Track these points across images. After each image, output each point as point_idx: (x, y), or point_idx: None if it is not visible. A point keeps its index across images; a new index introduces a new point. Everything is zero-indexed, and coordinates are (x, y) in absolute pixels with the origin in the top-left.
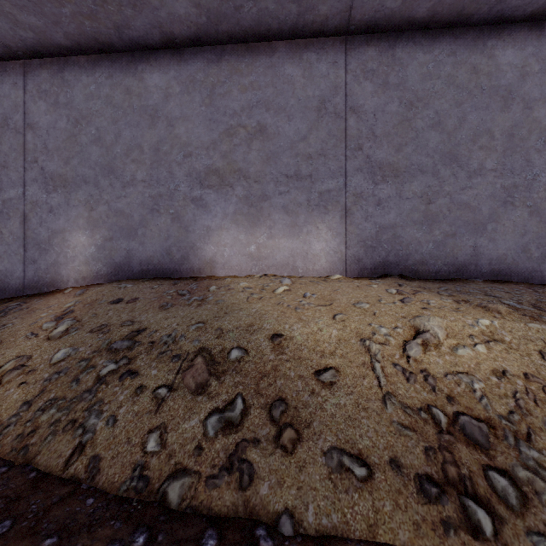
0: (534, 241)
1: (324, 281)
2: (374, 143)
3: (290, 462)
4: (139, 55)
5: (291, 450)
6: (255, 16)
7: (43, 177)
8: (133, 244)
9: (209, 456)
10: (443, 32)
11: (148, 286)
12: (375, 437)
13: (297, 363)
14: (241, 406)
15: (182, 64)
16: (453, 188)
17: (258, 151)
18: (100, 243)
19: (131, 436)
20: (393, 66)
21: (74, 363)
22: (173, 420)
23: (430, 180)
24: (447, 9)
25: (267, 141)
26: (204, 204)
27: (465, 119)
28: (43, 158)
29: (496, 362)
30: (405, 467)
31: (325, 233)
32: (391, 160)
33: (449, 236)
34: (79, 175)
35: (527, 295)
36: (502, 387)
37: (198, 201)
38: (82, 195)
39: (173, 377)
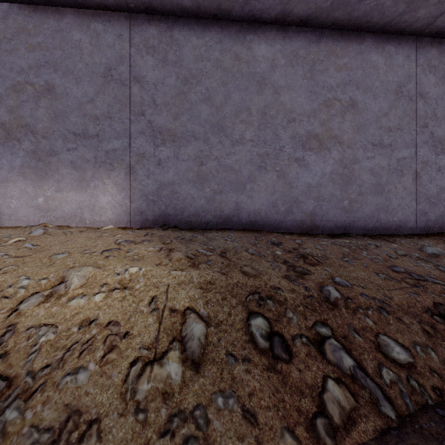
0: (281, 198)
1: (81, 231)
2: (156, 111)
3: None
4: None
5: None
6: None
7: None
8: None
9: None
10: (212, 23)
11: None
12: None
13: None
14: None
15: None
16: (220, 153)
17: (47, 109)
18: None
19: None
20: (172, 45)
21: None
22: None
23: (202, 145)
24: (207, 2)
25: (55, 100)
26: None
27: (230, 97)
28: None
29: (98, 310)
30: None
31: (111, 188)
32: (169, 126)
33: (217, 193)
34: None
35: (238, 243)
36: (71, 338)
37: None
38: None
39: None
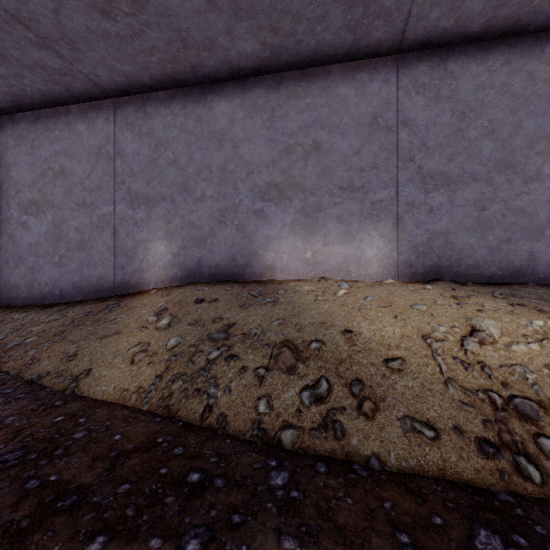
0: None
1: (379, 285)
2: (426, 154)
3: (372, 424)
4: (208, 87)
5: (371, 416)
6: (313, 47)
7: (130, 196)
8: (203, 252)
9: (308, 417)
10: (497, 43)
11: (222, 288)
12: (440, 410)
13: (368, 353)
14: (326, 384)
15: (246, 92)
16: (508, 194)
17: (314, 166)
18: (175, 251)
19: (245, 401)
20: (445, 79)
21: (185, 349)
22: (275, 391)
23: (483, 187)
24: (501, 22)
25: (322, 156)
26: (265, 215)
27: (520, 126)
28: (130, 180)
29: (549, 357)
30: (466, 432)
31: (377, 240)
32: (443, 170)
33: (503, 242)
34: (159, 193)
35: None
36: None
37: (259, 213)
38: (161, 211)
39: (267, 361)
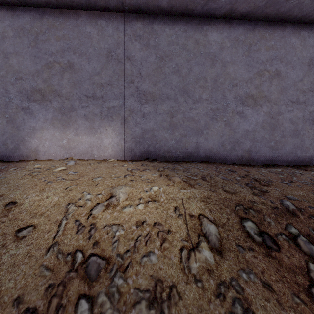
0: (227, 140)
1: (98, 163)
2: (141, 80)
3: None
4: None
5: None
6: None
7: None
8: None
9: None
10: (180, 18)
11: None
12: (20, 279)
13: (9, 223)
14: None
15: (15, 17)
16: (185, 108)
17: (68, 79)
18: None
19: None
20: (152, 34)
21: None
22: None
23: (173, 103)
24: (178, 4)
25: (74, 73)
26: (30, 112)
27: (192, 70)
28: None
29: (144, 215)
30: (23, 302)
31: (111, 133)
32: (151, 90)
33: (183, 136)
34: None
35: (207, 171)
36: (135, 233)
37: (26, 110)
38: None
39: None
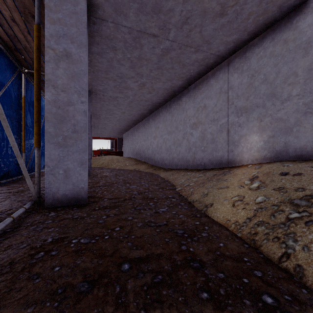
0: None
1: None
2: None
3: None
4: (294, 13)
5: None
6: None
7: (236, 110)
8: (289, 138)
9: None
10: None
11: (306, 165)
12: None
13: None
14: None
15: None
16: None
17: None
18: (266, 139)
19: None
20: None
21: (269, 206)
22: None
23: None
24: None
25: None
26: None
27: None
28: (236, 101)
29: None
30: None
31: None
32: None
33: None
34: (254, 104)
35: None
36: None
37: None
38: (255, 114)
39: None
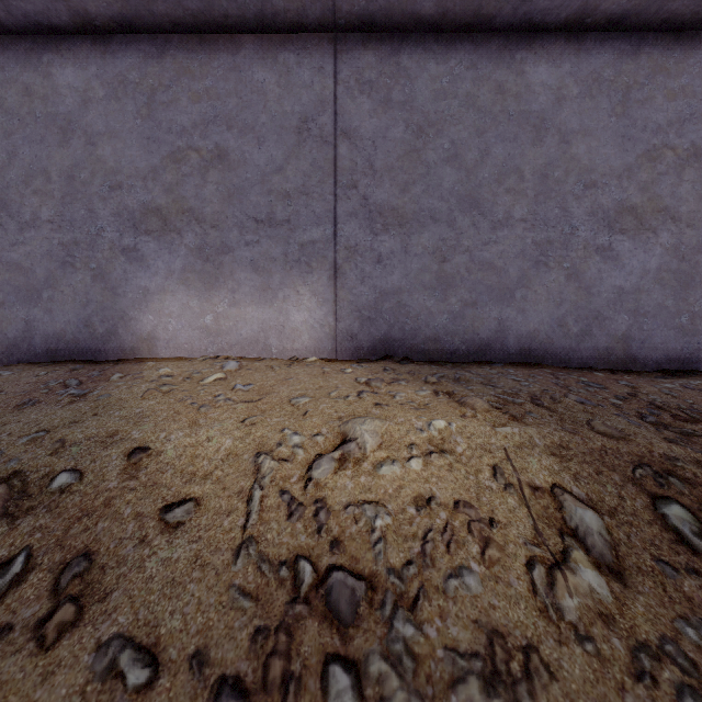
0: (572, 312)
1: (287, 365)
2: (373, 180)
3: (36, 666)
4: (44, 41)
5: (50, 644)
6: None
7: None
8: (35, 312)
9: None
10: (461, 38)
11: (36, 373)
12: (194, 613)
13: (145, 494)
14: (17, 568)
15: (109, 57)
16: (473, 242)
17: (217, 184)
18: None
19: None
20: (398, 77)
21: None
22: None
23: (444, 231)
24: (460, 6)
25: (229, 171)
26: (140, 256)
27: (488, 153)
28: None
29: (427, 484)
30: (211, 664)
31: (308, 299)
32: (394, 203)
33: (468, 305)
34: None
35: (538, 384)
36: (416, 523)
37: (131, 252)
38: None
39: None
